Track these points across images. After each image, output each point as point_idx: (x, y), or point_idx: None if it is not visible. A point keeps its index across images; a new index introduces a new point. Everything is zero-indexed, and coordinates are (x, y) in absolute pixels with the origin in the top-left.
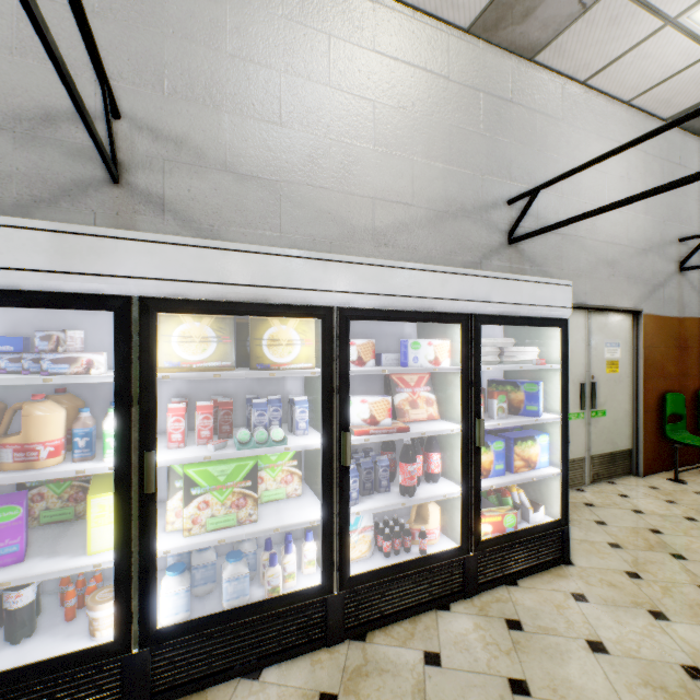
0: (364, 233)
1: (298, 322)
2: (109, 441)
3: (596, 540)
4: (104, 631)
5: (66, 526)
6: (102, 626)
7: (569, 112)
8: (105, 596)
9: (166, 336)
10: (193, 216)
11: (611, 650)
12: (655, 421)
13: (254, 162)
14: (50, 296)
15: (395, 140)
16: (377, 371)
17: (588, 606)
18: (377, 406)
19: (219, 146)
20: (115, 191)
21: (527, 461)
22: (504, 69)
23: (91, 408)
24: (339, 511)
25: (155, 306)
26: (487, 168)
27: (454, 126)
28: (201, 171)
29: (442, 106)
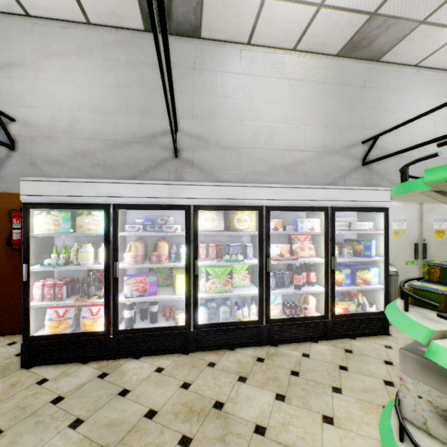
0: (279, 167)
1: (248, 212)
2: (182, 256)
3: None
4: (180, 323)
5: (164, 288)
6: (180, 321)
7: (405, 84)
8: (180, 312)
9: (200, 218)
10: (204, 167)
11: (395, 365)
12: None
13: (228, 141)
14: (167, 206)
15: (295, 120)
16: (283, 233)
17: (391, 350)
18: (283, 248)
19: (214, 136)
20: (176, 161)
21: (365, 280)
22: (360, 70)
23: (170, 246)
24: (265, 291)
25: (198, 208)
26: (348, 126)
27: (328, 107)
28: (207, 148)
29: (321, 98)
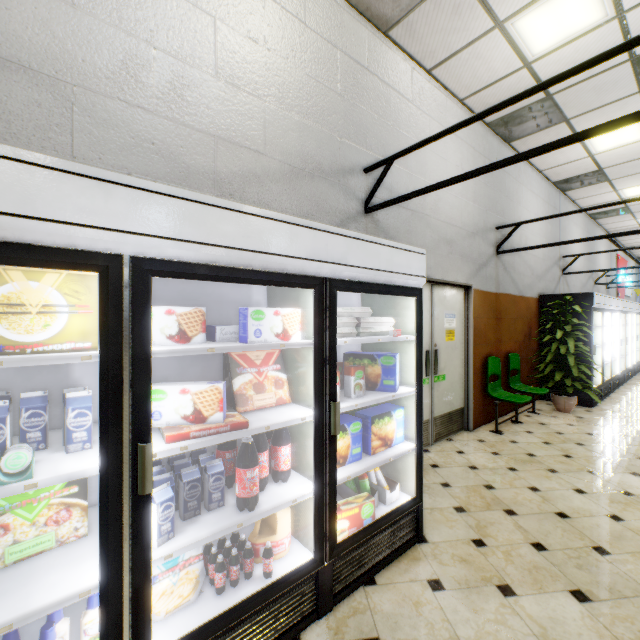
0: (203, 177)
1: (63, 277)
2: None
3: (444, 506)
4: None
5: None
6: None
7: (417, 95)
8: None
9: None
10: None
11: None
12: (481, 381)
13: (23, 45)
14: None
15: (243, 74)
16: (201, 350)
17: (445, 595)
18: (204, 396)
19: None
20: None
21: (384, 439)
22: (361, 34)
23: None
24: (133, 564)
25: None
26: (344, 131)
27: (311, 77)
28: None
29: (298, 52)
